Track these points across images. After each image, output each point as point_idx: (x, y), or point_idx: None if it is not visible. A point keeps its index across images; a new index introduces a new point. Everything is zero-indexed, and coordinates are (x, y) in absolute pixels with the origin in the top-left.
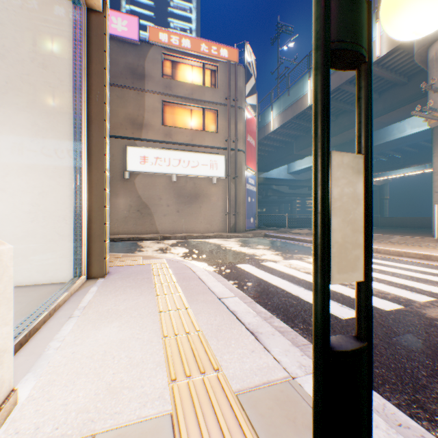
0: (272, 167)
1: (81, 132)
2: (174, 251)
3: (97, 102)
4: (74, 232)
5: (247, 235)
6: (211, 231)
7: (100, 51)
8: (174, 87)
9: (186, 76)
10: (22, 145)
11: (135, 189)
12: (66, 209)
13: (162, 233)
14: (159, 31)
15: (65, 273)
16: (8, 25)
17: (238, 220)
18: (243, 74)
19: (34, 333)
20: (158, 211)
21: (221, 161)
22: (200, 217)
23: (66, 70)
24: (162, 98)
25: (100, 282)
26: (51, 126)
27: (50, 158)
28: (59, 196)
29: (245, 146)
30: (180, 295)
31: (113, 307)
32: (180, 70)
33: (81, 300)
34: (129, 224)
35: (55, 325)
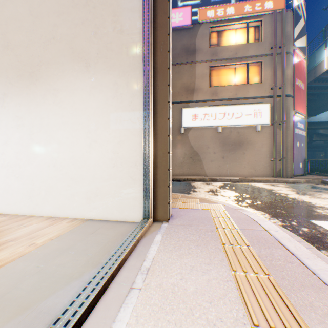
0: (321, 110)
1: (148, 83)
2: (224, 194)
3: (161, 52)
4: (143, 176)
5: (297, 181)
6: (255, 175)
7: (163, 3)
8: (219, 53)
9: (229, 40)
10: (107, 103)
11: (188, 141)
12: (137, 156)
13: (209, 176)
14: (206, 10)
15: (136, 213)
16: (98, 8)
17: (284, 165)
18: (291, 18)
19: (87, 315)
20: (205, 158)
21: (265, 109)
22: (243, 163)
23: (136, 29)
24: (209, 65)
25: (164, 228)
26: (126, 83)
27: (125, 111)
28: (131, 144)
29: (292, 90)
30: (271, 282)
31: (178, 282)
32: (224, 36)
33: (145, 255)
34: (184, 168)
35: (113, 301)
